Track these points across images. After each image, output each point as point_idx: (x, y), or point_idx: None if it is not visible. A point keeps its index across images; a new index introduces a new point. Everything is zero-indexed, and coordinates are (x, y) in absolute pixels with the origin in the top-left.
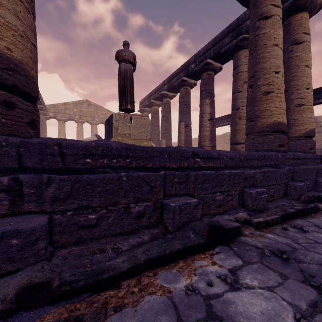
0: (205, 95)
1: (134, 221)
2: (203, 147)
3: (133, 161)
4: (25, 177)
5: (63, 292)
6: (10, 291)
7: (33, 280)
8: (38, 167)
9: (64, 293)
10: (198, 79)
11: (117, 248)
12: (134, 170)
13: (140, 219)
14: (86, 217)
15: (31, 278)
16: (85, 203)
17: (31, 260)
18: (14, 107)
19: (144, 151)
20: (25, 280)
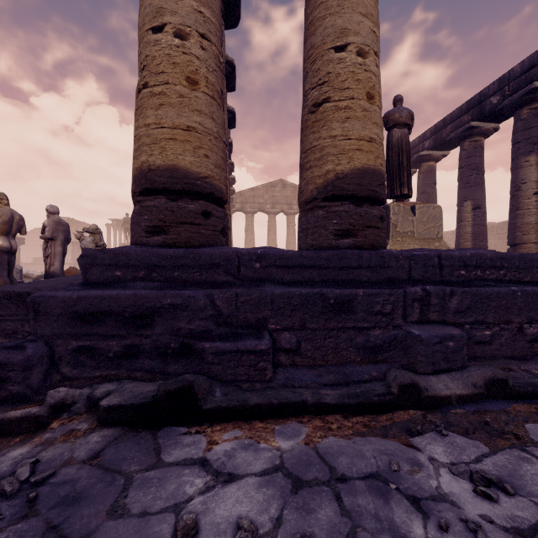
0: (526, 149)
1: (526, 344)
2: (522, 244)
3: (507, 273)
4: (429, 288)
5: (517, 392)
6: (476, 381)
7: (496, 376)
8: (420, 279)
9: (518, 393)
10: (503, 119)
11: (525, 370)
12: (513, 284)
13: (532, 343)
14: (480, 333)
15: (493, 374)
16: (479, 318)
17: (457, 364)
18: (383, 220)
19: (521, 260)
20: (488, 374)
